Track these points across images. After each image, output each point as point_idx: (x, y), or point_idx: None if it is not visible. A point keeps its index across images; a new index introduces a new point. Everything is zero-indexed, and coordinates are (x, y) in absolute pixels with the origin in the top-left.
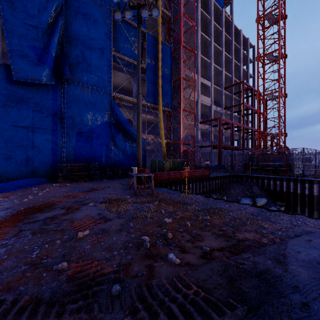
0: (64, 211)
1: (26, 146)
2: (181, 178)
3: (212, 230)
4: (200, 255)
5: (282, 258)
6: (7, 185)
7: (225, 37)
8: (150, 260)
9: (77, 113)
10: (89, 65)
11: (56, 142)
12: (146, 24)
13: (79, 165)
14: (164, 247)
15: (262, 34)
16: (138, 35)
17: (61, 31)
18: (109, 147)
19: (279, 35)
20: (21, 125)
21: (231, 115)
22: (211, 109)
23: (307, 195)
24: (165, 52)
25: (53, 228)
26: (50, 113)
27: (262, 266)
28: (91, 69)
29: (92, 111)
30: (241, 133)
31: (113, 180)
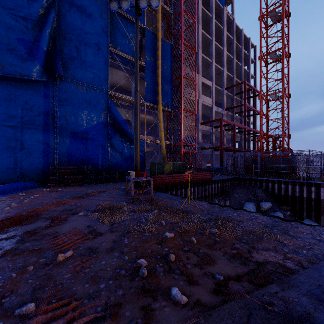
0: (48, 222)
1: (14, 148)
2: (182, 182)
3: (223, 249)
4: (212, 288)
5: (320, 294)
6: None
7: (226, 36)
8: (147, 298)
9: (71, 112)
10: (84, 61)
11: (48, 143)
12: (145, 19)
13: (73, 168)
14: (166, 276)
15: (265, 32)
16: (136, 27)
17: (53, 24)
18: (105, 148)
19: (283, 33)
20: (8, 124)
21: (233, 116)
22: (212, 110)
23: (314, 199)
24: (165, 49)
25: (29, 247)
26: (41, 112)
27: (298, 307)
28: (86, 66)
29: (88, 110)
30: (242, 134)
31: (109, 184)
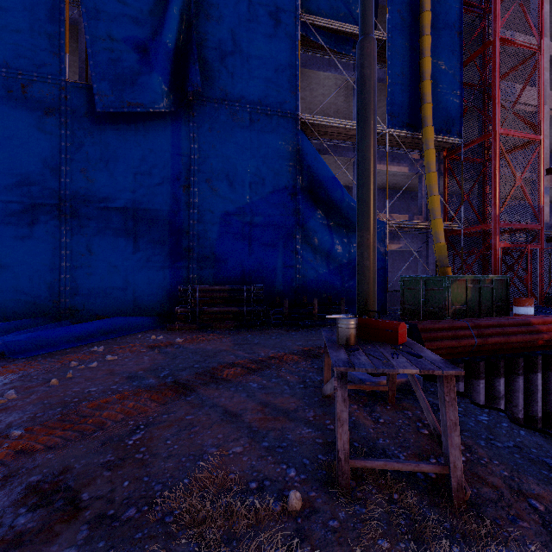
0: None
1: (123, 249)
2: (528, 346)
3: None
4: None
5: None
6: (53, 334)
7: None
8: None
9: (220, 171)
10: (247, 57)
11: (178, 238)
12: None
13: (222, 289)
14: None
15: None
16: None
17: None
18: (292, 246)
19: None
20: (114, 205)
21: None
22: None
23: None
24: None
25: None
26: (167, 177)
27: None
28: (252, 66)
29: (254, 163)
30: None
31: (294, 332)
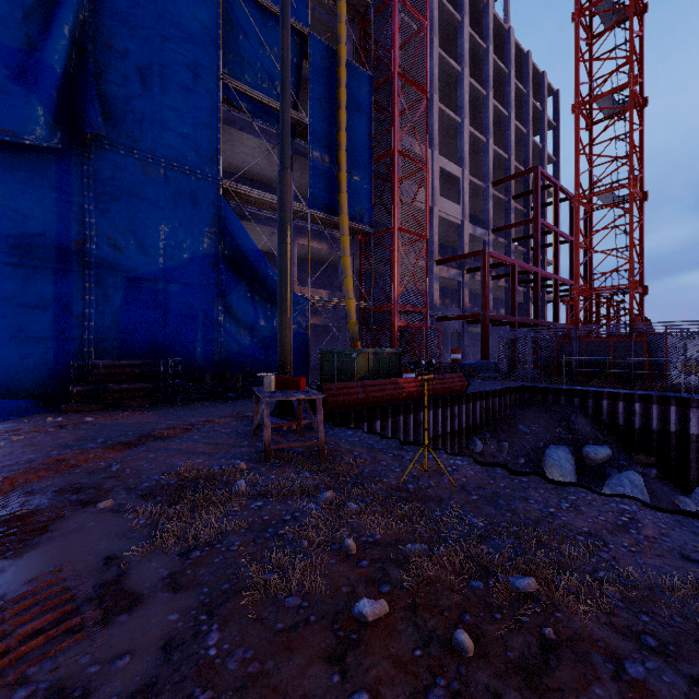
0: None
1: None
2: (397, 398)
3: (589, 696)
4: None
5: None
6: None
7: (493, 67)
8: None
9: (126, 228)
10: (161, 105)
11: (67, 303)
12: (308, 14)
13: (131, 364)
14: None
15: (588, 49)
16: (282, 7)
17: (80, 10)
18: (213, 317)
19: (630, 48)
20: None
21: (508, 246)
22: (462, 232)
23: None
24: (355, 87)
25: None
26: (51, 227)
27: None
28: (166, 117)
29: (169, 224)
30: (529, 288)
31: (219, 404)
